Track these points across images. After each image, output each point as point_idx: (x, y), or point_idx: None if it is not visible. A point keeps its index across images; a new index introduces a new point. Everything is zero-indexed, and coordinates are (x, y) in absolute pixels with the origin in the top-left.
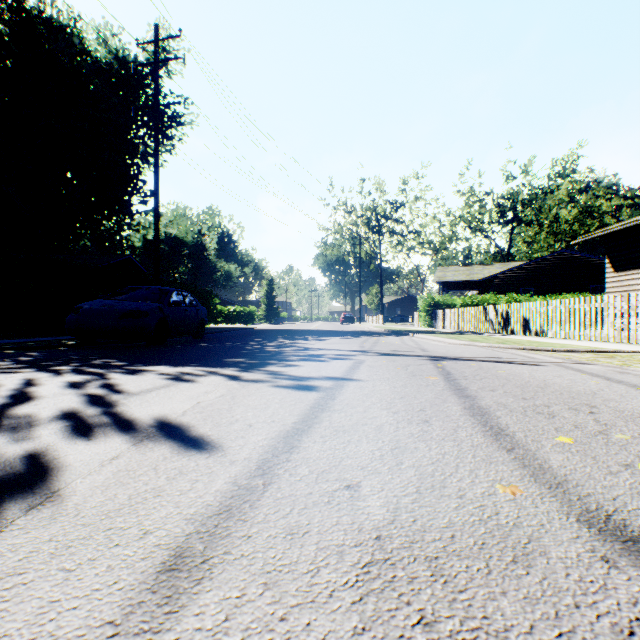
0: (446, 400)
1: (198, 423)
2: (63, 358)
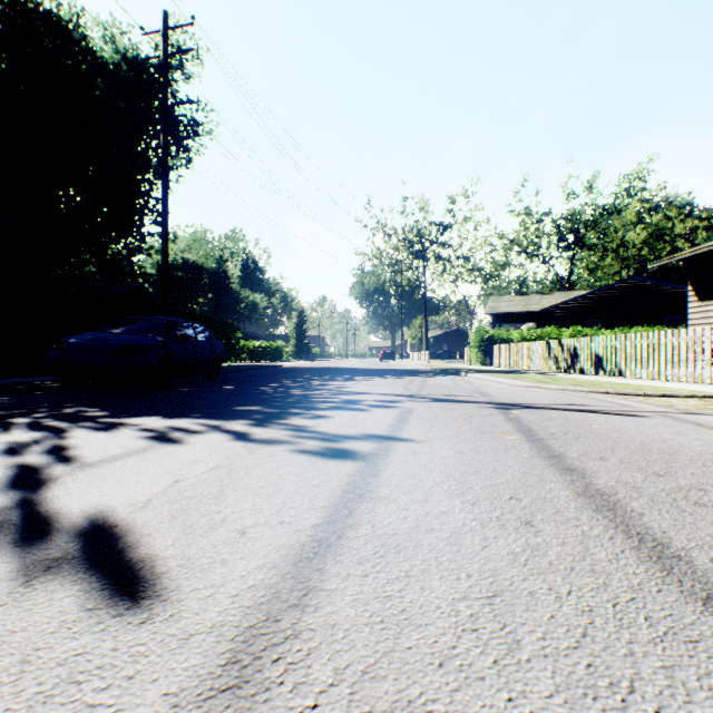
0: (543, 477)
1: (159, 526)
2: (32, 405)
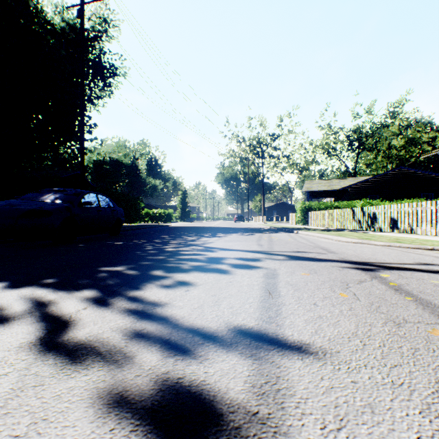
0: None
1: None
2: None
